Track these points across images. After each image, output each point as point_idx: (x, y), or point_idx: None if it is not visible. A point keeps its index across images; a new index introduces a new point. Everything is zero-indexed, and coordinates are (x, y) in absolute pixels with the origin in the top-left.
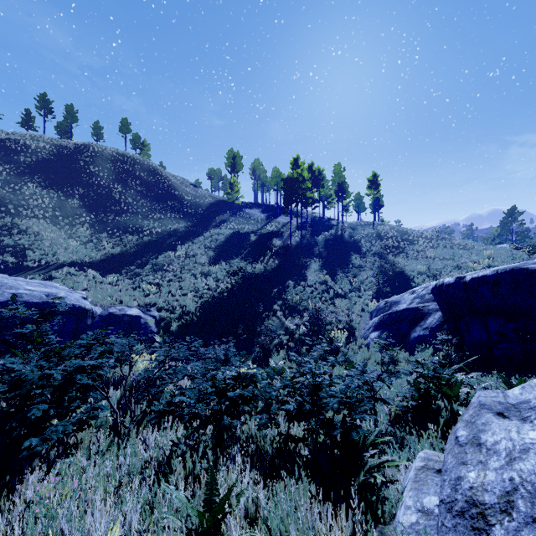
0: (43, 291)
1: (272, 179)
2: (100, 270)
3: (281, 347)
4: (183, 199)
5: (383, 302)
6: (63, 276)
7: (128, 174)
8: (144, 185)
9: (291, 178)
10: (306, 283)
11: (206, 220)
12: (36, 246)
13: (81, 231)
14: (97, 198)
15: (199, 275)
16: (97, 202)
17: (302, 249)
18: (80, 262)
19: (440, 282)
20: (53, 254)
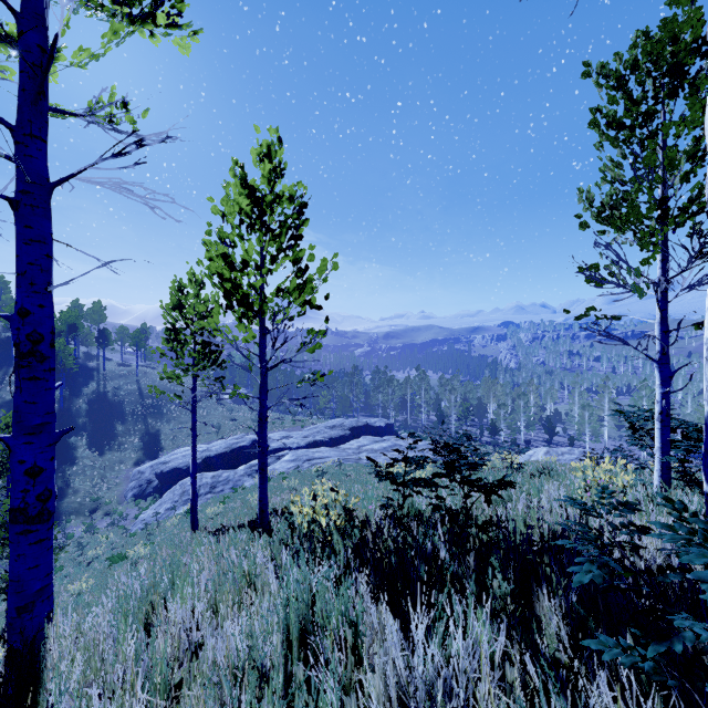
0: None
1: None
2: None
3: (76, 515)
4: None
5: (138, 472)
6: None
7: None
8: None
9: None
10: (80, 462)
11: None
12: None
13: None
14: None
15: None
16: None
17: (65, 419)
18: None
19: (157, 471)
20: None
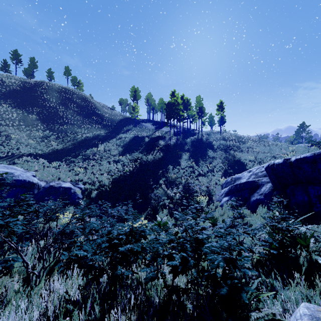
0: (4, 171)
1: (159, 105)
2: (48, 159)
3: (165, 207)
4: (103, 116)
5: (230, 178)
6: (22, 162)
7: (68, 100)
8: (79, 107)
9: (170, 103)
10: (180, 167)
11: (117, 129)
12: (6, 143)
13: (37, 135)
14: (48, 114)
15: (112, 162)
16: (48, 117)
17: (177, 147)
18: (35, 154)
19: (272, 163)
20: (17, 148)
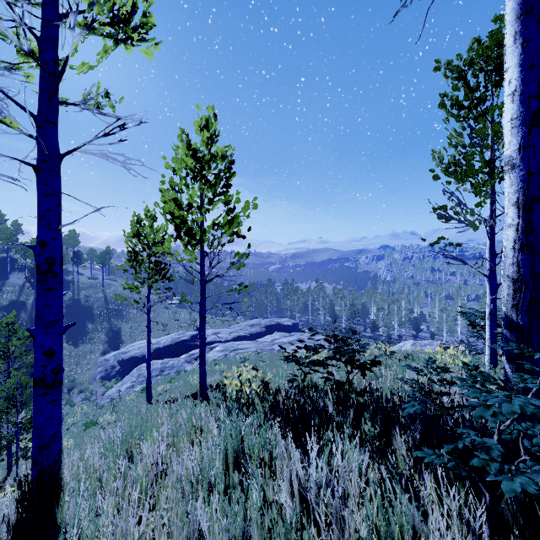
0: None
1: (1, 240)
2: None
3: None
4: None
5: (104, 360)
6: None
7: None
8: None
9: None
10: None
11: None
12: None
13: None
14: None
15: None
16: None
17: None
18: None
19: (119, 359)
20: None
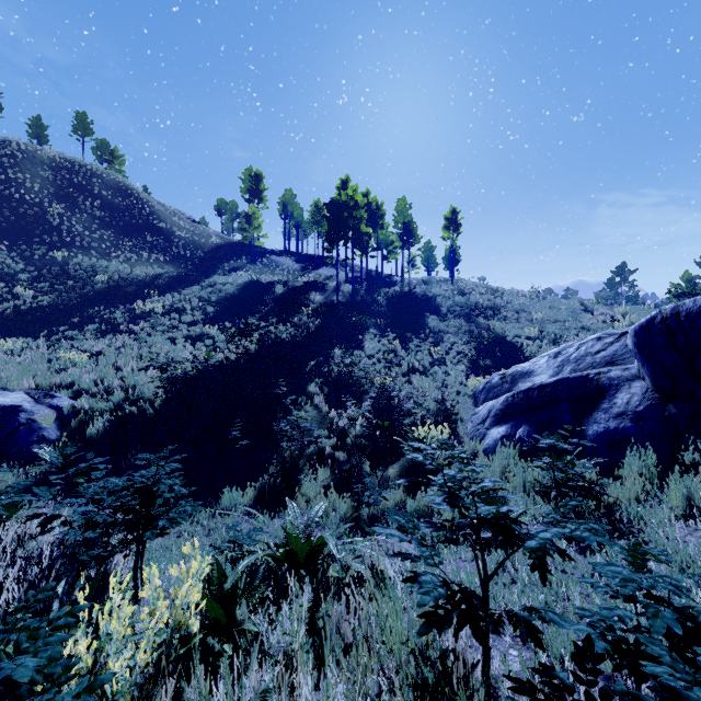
0: None
1: (310, 214)
2: None
3: (321, 461)
4: (173, 235)
5: (499, 376)
6: None
7: (79, 190)
8: (107, 209)
9: (338, 202)
10: (362, 352)
11: (208, 267)
12: None
13: None
14: (17, 220)
15: (181, 339)
16: (16, 226)
17: (355, 309)
18: None
19: (668, 311)
20: None
